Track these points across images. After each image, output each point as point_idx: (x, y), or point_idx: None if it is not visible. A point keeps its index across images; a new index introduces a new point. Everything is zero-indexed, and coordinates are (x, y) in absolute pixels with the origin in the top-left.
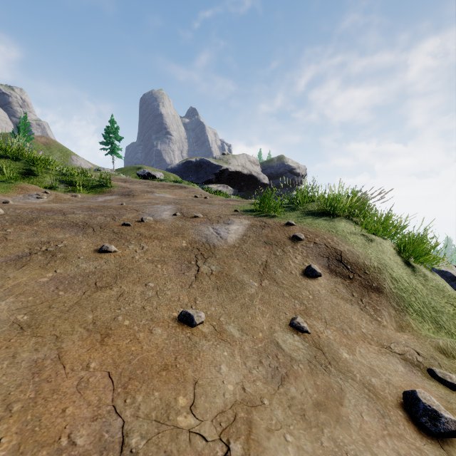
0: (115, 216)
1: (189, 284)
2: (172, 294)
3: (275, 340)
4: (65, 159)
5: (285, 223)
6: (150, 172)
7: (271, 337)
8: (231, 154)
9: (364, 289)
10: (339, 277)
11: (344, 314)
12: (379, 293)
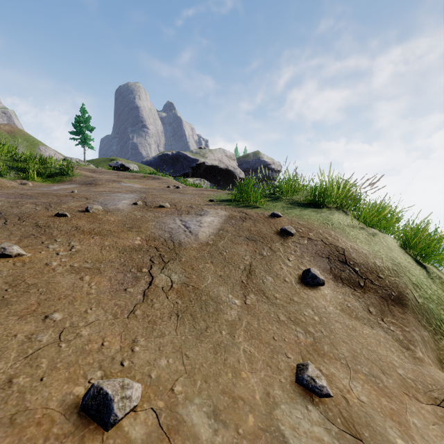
0: (51, 204)
1: (130, 310)
2: (90, 335)
3: (279, 432)
4: (32, 149)
5: (269, 214)
6: (124, 164)
7: (271, 422)
8: (208, 149)
9: (382, 302)
10: (347, 285)
11: (366, 344)
12: (403, 308)
